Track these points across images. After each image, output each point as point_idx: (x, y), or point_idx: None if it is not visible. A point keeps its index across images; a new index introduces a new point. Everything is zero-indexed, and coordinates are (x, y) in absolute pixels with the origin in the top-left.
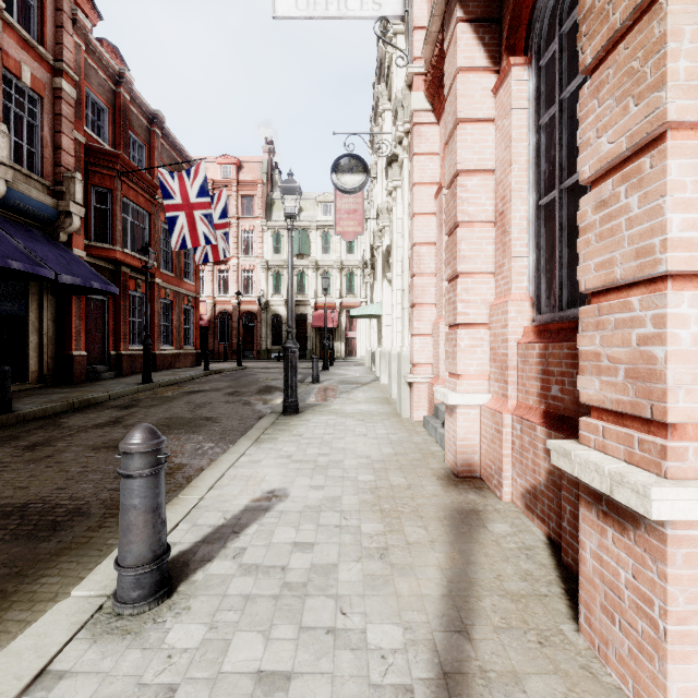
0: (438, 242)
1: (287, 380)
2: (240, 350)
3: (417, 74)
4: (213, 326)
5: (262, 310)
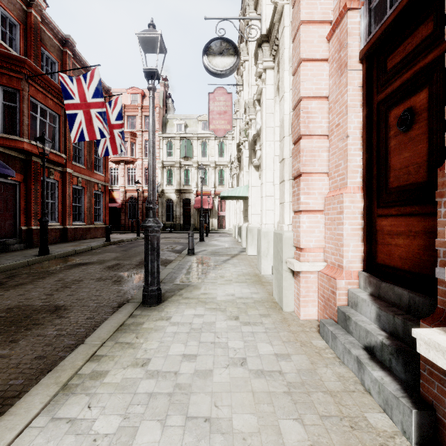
0: (336, 91)
1: (147, 264)
2: (139, 225)
3: None
4: (124, 207)
5: (159, 196)
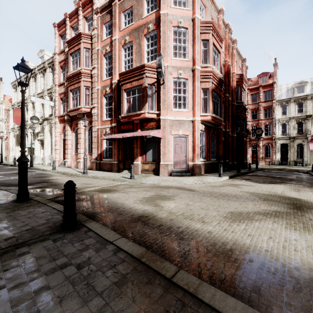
0: (60, 141)
1: (32, 161)
2: None
3: (57, 116)
4: None
5: None
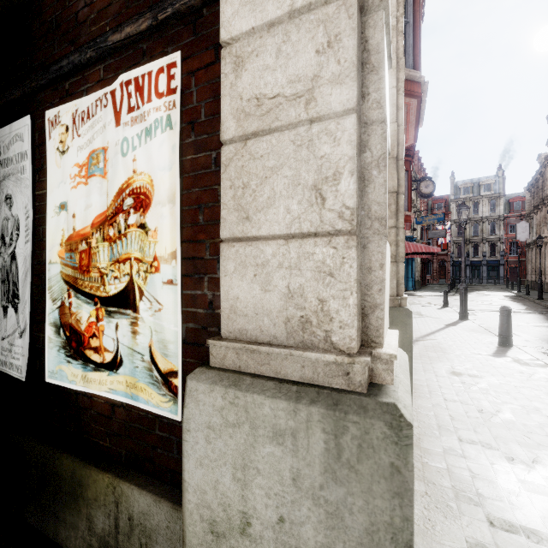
0: None
1: None
2: None
3: None
4: None
5: None
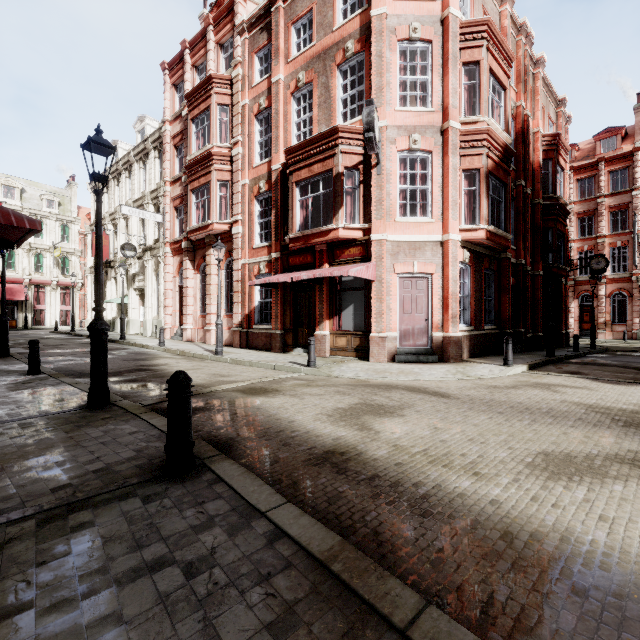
0: (174, 290)
1: (123, 329)
2: None
3: (168, 242)
4: None
5: None
